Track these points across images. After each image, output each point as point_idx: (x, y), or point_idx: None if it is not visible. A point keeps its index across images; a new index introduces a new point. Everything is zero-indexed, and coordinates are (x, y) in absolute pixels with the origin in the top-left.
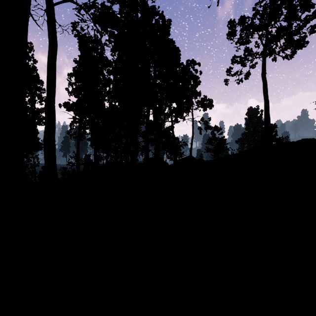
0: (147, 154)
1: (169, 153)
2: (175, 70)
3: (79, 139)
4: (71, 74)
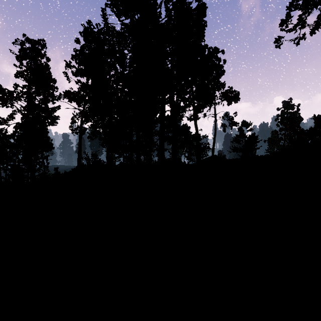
0: (163, 151)
1: (190, 152)
2: (198, 45)
3: (81, 134)
4: (72, 57)
